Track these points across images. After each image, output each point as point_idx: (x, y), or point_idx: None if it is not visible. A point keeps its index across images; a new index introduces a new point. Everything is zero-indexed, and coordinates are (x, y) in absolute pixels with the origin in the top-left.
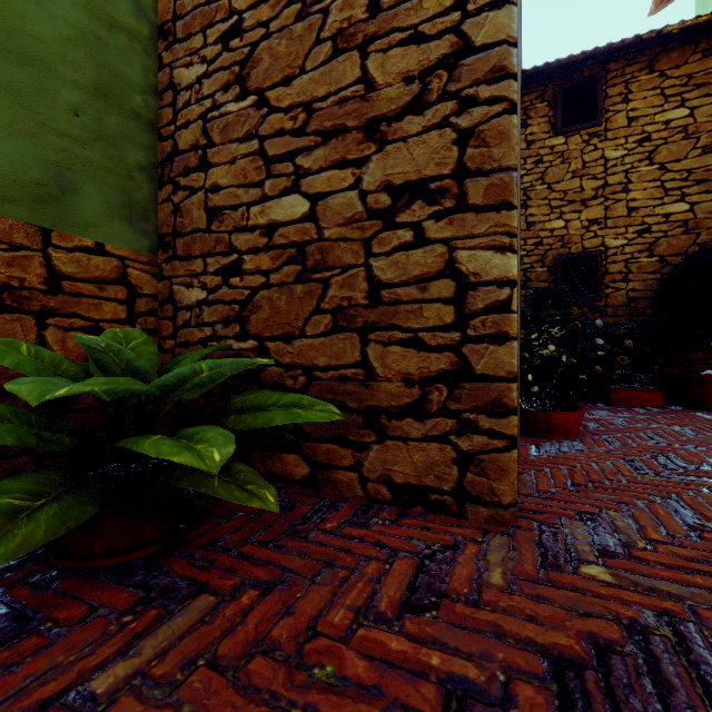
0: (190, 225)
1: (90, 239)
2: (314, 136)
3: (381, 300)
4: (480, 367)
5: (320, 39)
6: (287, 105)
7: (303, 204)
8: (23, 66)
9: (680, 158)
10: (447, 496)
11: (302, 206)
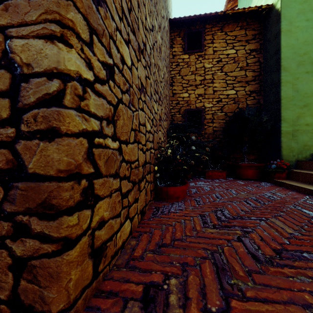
0: None
1: None
2: None
3: None
4: (32, 165)
5: None
6: None
7: None
8: None
9: (232, 71)
10: (4, 305)
11: None
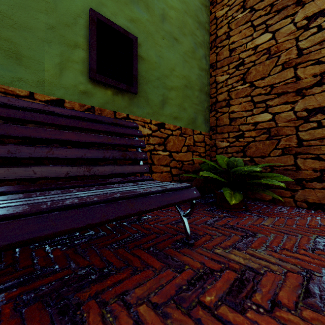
0: (222, 123)
1: (199, 131)
2: (274, 95)
3: (302, 145)
4: None
5: (276, 65)
6: (262, 86)
7: (269, 116)
8: (190, 90)
9: None
10: None
11: (268, 116)
